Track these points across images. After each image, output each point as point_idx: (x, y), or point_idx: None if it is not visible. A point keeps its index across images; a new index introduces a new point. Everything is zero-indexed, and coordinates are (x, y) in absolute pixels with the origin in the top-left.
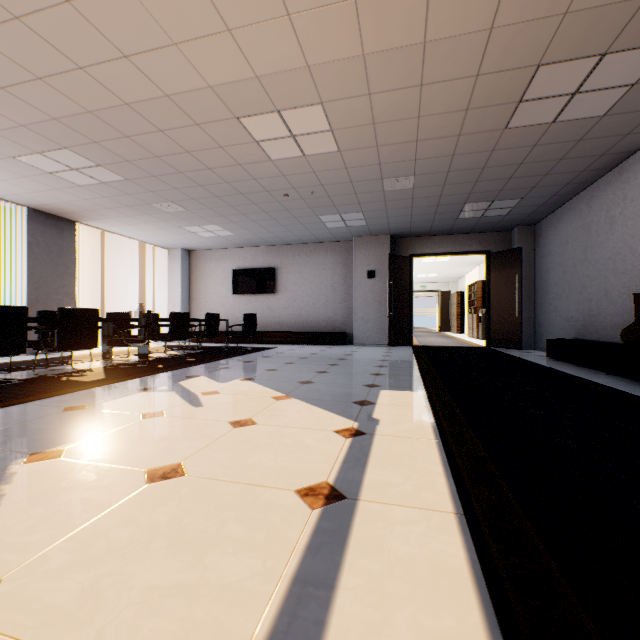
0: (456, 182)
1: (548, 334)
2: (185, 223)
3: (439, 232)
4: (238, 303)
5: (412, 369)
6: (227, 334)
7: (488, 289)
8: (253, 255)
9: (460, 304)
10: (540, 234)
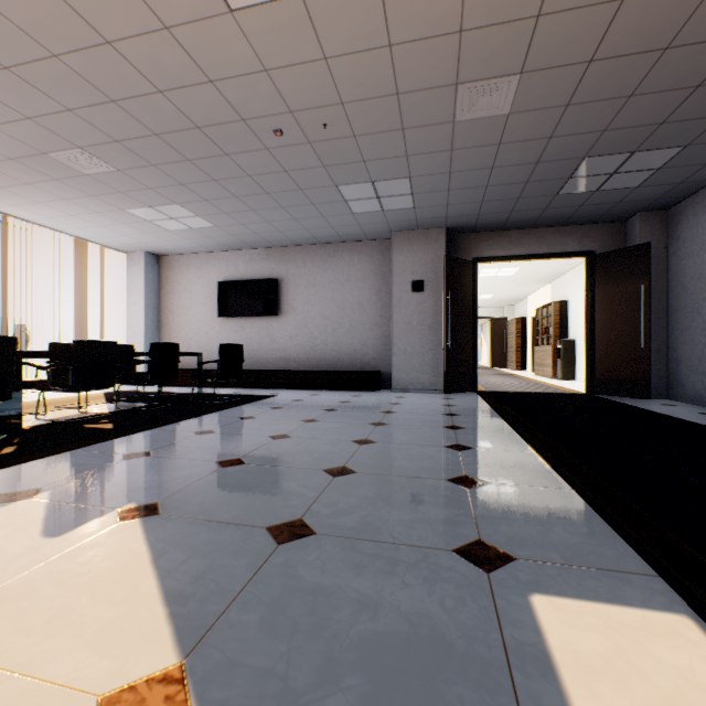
0: (592, 97)
1: (702, 376)
2: (128, 201)
3: (519, 223)
4: (226, 330)
5: (529, 458)
6: (194, 376)
7: (591, 308)
8: (247, 261)
9: (521, 333)
10: (681, 221)
